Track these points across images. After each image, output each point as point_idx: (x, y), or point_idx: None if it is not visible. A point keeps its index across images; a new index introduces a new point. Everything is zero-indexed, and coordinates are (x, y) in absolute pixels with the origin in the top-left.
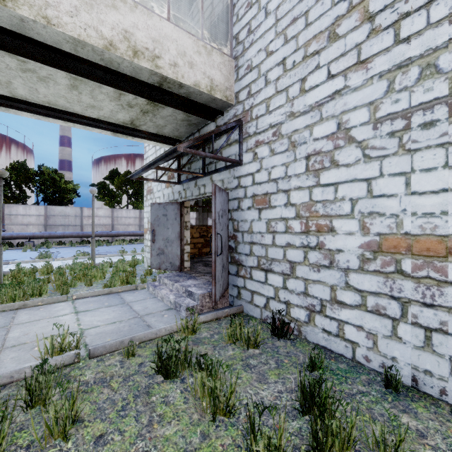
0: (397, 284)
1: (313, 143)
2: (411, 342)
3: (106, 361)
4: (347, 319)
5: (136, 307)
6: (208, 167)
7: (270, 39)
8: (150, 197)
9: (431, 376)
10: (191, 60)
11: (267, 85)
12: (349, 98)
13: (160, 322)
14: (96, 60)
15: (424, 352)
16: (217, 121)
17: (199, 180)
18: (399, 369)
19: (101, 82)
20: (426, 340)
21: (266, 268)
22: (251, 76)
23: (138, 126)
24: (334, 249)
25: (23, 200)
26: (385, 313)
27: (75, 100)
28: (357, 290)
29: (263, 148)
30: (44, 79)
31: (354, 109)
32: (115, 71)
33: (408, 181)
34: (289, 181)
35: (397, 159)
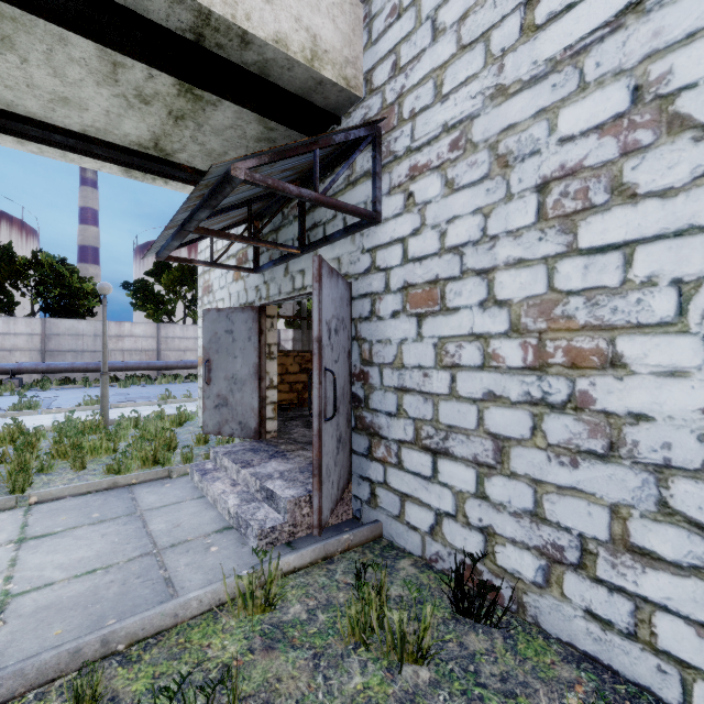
0: None
1: (559, 149)
2: None
3: None
4: (663, 599)
5: (156, 524)
6: (310, 235)
7: None
8: (207, 300)
9: None
10: None
11: (437, 37)
12: (672, 14)
13: (197, 569)
14: None
15: None
16: None
17: (293, 262)
18: None
19: (57, 21)
20: None
21: (435, 447)
22: (400, 28)
23: (170, 154)
24: (621, 413)
25: (7, 308)
26: None
27: (20, 82)
28: (699, 527)
29: (428, 181)
30: None
31: (687, 39)
32: None
33: None
34: (493, 247)
35: None
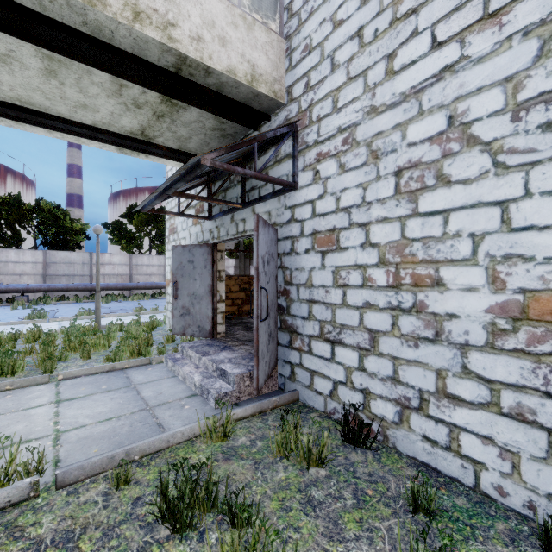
0: None
1: (408, 150)
2: None
3: (81, 495)
4: (464, 424)
5: (146, 392)
6: (249, 195)
7: (338, 3)
8: (173, 238)
9: None
10: (222, 34)
11: (334, 70)
12: (469, 75)
13: (177, 418)
14: (76, 24)
15: None
16: (262, 129)
17: (237, 213)
18: None
19: (88, 63)
20: None
21: (333, 339)
22: (311, 60)
23: (151, 138)
24: (442, 313)
25: (16, 243)
26: (534, 421)
27: (56, 96)
28: (483, 379)
29: (329, 163)
30: (4, 59)
31: (477, 91)
32: (107, 45)
33: None
34: (369, 209)
35: None
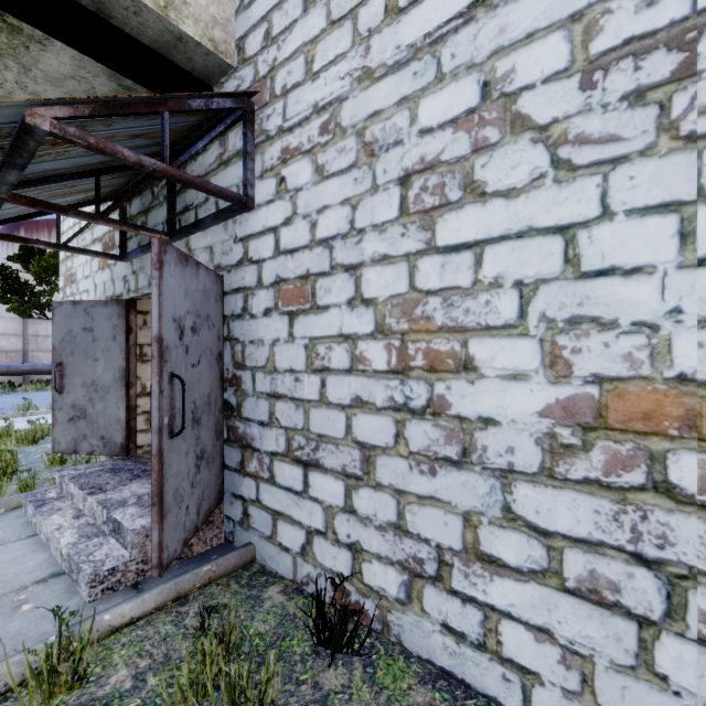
0: (653, 524)
1: (420, 140)
2: (698, 693)
3: None
4: (507, 606)
5: None
6: (182, 219)
7: None
8: (70, 291)
9: None
10: None
11: (308, 8)
12: (515, 12)
13: None
14: None
15: None
16: None
17: None
18: None
19: None
20: None
21: (306, 459)
22: None
23: None
24: (473, 417)
25: None
26: (617, 603)
27: None
28: (537, 531)
29: (300, 165)
30: None
31: (527, 39)
32: None
33: (689, 226)
34: (361, 242)
35: (655, 165)
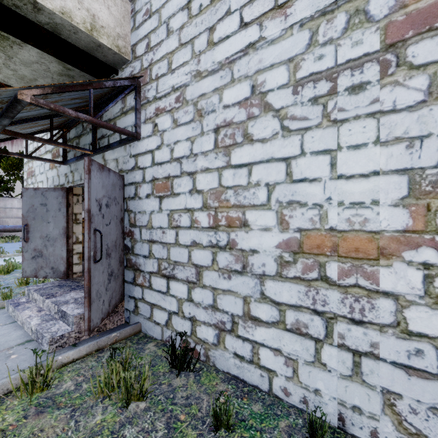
0: (321, 295)
1: (223, 111)
2: (337, 369)
3: None
4: (262, 340)
5: None
6: (100, 142)
7: None
8: (31, 181)
9: (361, 413)
10: None
11: (169, 35)
12: (266, 53)
13: None
14: None
15: (352, 382)
16: None
17: None
18: (323, 405)
19: None
20: (354, 367)
21: (168, 274)
22: (151, 24)
23: None
24: (247, 249)
25: None
26: (307, 333)
27: None
28: (275, 303)
29: (165, 118)
30: None
31: (270, 67)
32: None
33: (334, 161)
34: (195, 160)
35: (321, 132)
